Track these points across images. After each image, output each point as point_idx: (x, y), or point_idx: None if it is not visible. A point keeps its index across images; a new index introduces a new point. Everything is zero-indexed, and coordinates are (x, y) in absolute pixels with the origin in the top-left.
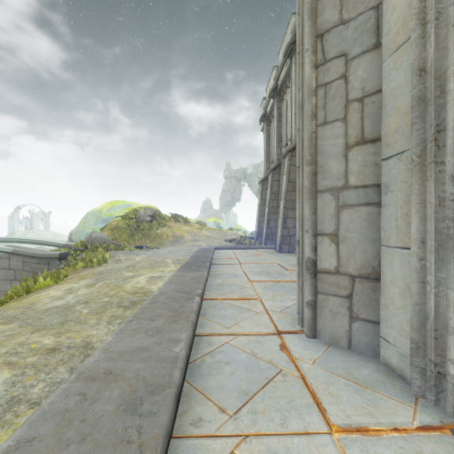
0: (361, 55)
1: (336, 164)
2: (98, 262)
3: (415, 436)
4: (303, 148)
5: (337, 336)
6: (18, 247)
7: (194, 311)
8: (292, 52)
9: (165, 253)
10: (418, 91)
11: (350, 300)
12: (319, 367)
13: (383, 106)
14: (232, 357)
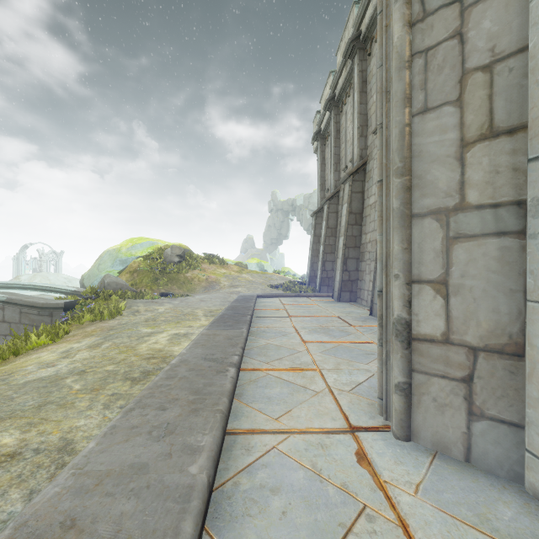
0: None
1: (444, 173)
2: (110, 313)
3: None
4: (387, 153)
5: (446, 441)
6: (15, 294)
7: (225, 392)
8: (354, 50)
9: (196, 302)
10: None
11: (469, 386)
12: (427, 501)
13: (531, 72)
14: (282, 478)
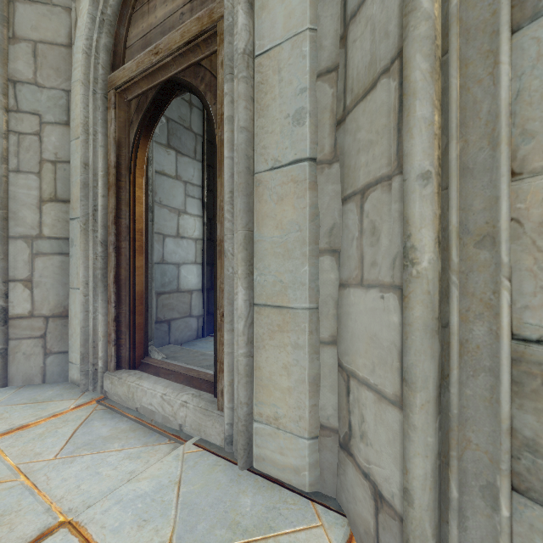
0: (55, 124)
1: (31, 214)
2: None
3: (69, 414)
4: None
5: (31, 376)
6: None
7: None
8: None
9: None
10: (84, 178)
11: (45, 339)
12: None
13: (71, 176)
14: None
